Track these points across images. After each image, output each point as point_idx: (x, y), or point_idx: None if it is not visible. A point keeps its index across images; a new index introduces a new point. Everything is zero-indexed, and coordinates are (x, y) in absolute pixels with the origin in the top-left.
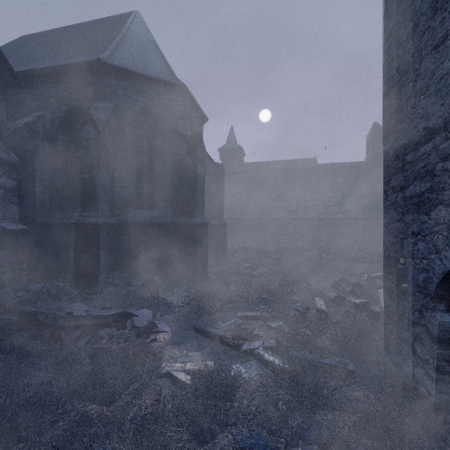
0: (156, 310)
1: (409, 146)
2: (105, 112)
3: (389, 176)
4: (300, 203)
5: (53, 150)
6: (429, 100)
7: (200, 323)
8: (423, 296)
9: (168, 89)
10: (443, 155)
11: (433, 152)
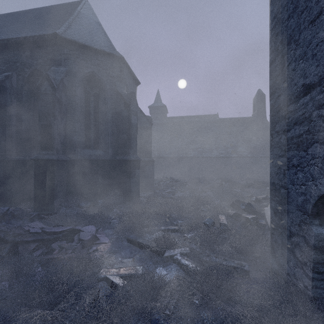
0: (99, 226)
1: (290, 99)
2: (59, 74)
3: (275, 123)
4: (207, 146)
5: (19, 103)
6: (307, 63)
7: (132, 236)
8: (302, 213)
9: (109, 59)
10: (318, 105)
11: (310, 102)
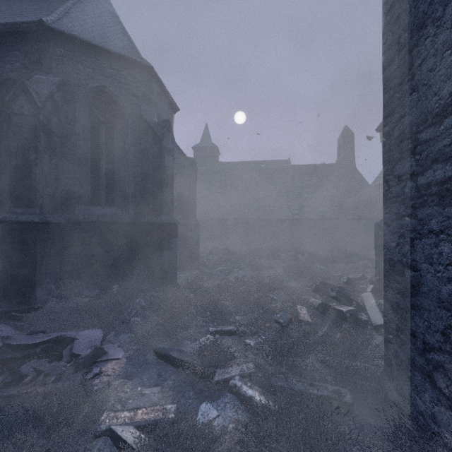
0: (108, 329)
1: (425, 121)
2: (47, 86)
3: (393, 163)
4: (275, 203)
5: None
6: None
7: (163, 345)
8: (450, 314)
9: (130, 68)
10: None
11: None
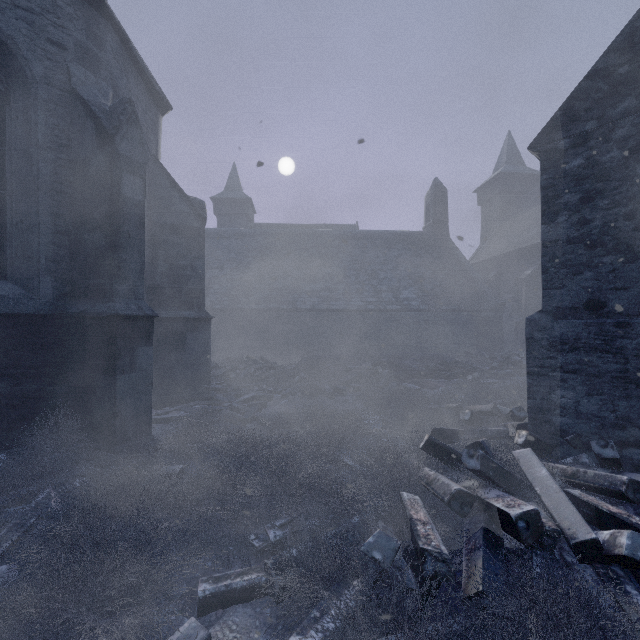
0: None
1: None
2: None
3: None
4: (339, 286)
5: None
6: None
7: None
8: None
9: None
10: None
11: None
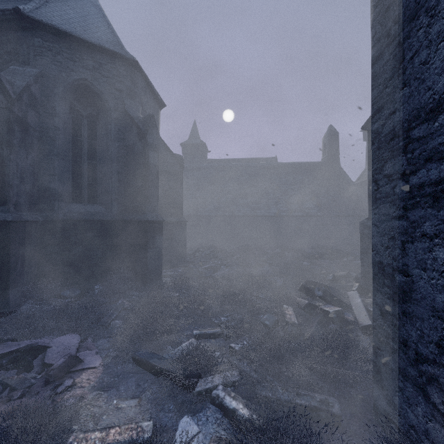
0: (86, 334)
1: (418, 117)
2: (23, 77)
3: (382, 161)
4: (262, 200)
5: None
6: None
7: (143, 352)
8: None
9: (114, 61)
10: None
11: None
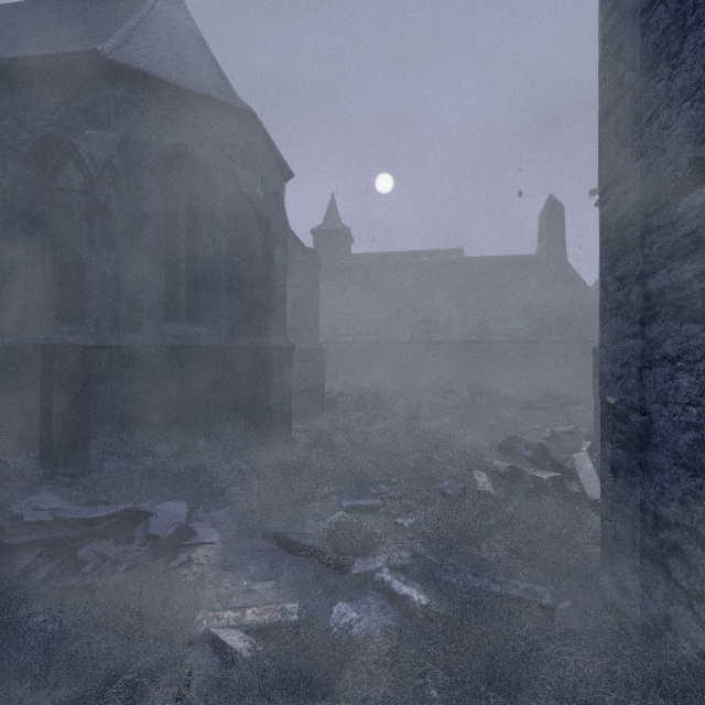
0: (196, 502)
1: (657, 199)
2: (104, 146)
3: (613, 258)
4: (440, 317)
5: (8, 214)
6: (704, 107)
7: (276, 525)
8: (689, 474)
9: (223, 116)
10: None
11: None
